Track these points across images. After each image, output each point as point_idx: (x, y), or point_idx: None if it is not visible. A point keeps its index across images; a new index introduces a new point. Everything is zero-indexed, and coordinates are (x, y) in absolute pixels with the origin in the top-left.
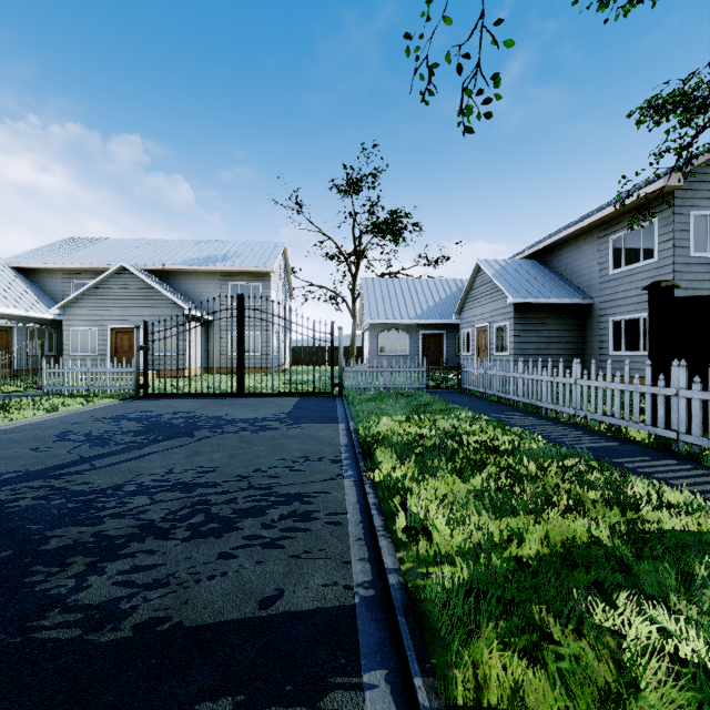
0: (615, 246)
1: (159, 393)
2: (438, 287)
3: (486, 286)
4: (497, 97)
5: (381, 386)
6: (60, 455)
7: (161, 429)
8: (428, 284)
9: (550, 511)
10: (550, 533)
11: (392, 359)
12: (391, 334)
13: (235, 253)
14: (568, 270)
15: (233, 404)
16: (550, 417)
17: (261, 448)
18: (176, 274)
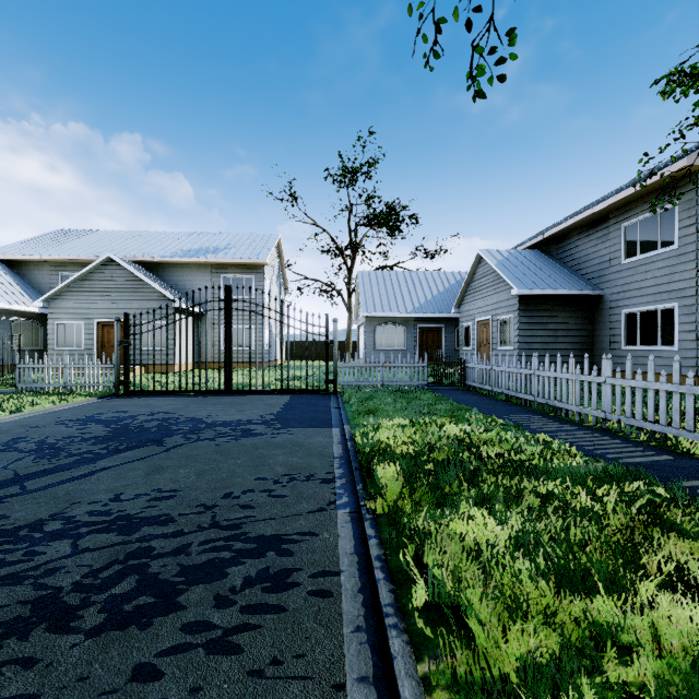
0: (628, 234)
1: (141, 390)
2: (436, 280)
3: (488, 278)
4: (512, 57)
5: (378, 383)
6: None
7: (128, 435)
8: (426, 277)
9: (639, 581)
10: (661, 632)
11: (388, 354)
12: (387, 328)
13: (228, 245)
14: (575, 260)
15: (218, 403)
16: (573, 420)
17: (238, 462)
18: (167, 266)
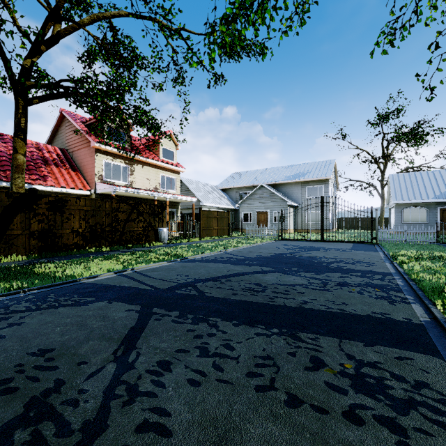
0: None
1: (287, 238)
2: None
3: None
4: None
5: (402, 240)
6: (286, 251)
7: (306, 248)
8: None
9: None
10: None
11: (413, 226)
12: (412, 209)
13: (308, 170)
14: None
15: (322, 244)
16: None
17: (349, 255)
18: (280, 185)
